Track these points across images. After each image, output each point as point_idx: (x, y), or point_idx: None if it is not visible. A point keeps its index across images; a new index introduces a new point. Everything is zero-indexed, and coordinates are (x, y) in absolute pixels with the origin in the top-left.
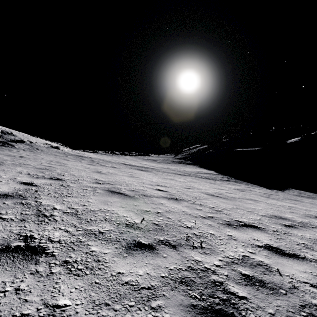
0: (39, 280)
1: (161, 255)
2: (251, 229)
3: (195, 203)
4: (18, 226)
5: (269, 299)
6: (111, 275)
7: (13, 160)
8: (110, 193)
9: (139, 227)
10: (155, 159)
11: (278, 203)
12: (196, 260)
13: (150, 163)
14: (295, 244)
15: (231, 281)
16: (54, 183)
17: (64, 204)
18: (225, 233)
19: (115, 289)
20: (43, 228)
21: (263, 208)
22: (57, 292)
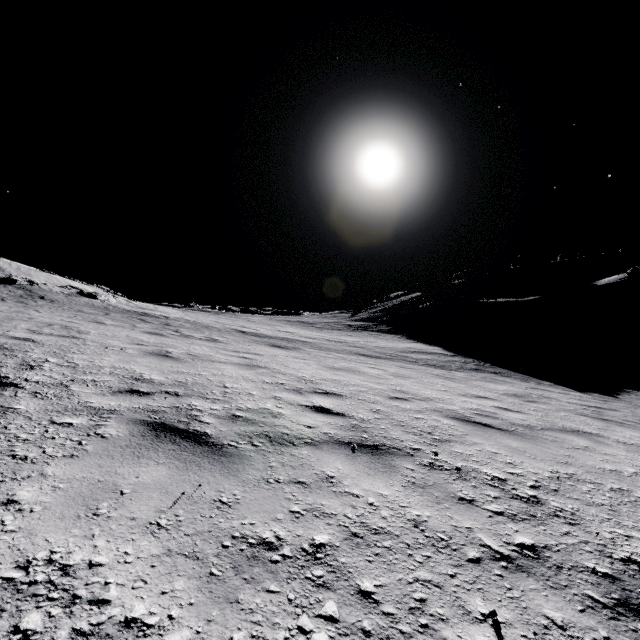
0: None
1: None
2: None
3: (440, 466)
4: None
5: None
6: None
7: None
8: (145, 439)
9: None
10: (311, 321)
11: None
12: None
13: (300, 329)
14: None
15: None
16: None
17: None
18: None
19: None
20: None
21: (639, 470)
22: None
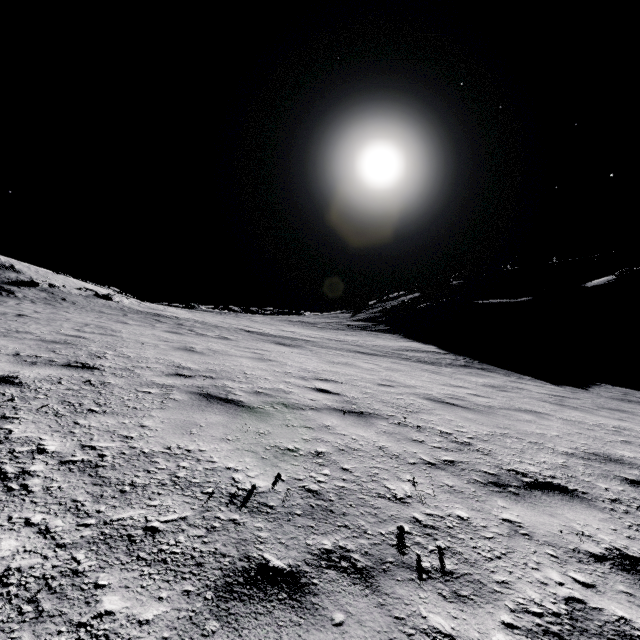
0: None
1: (327, 616)
2: (556, 496)
3: (406, 424)
4: None
5: None
6: None
7: None
8: (202, 402)
9: (267, 503)
10: (312, 321)
11: (588, 418)
12: (438, 633)
13: (302, 329)
14: None
15: None
16: (71, 376)
17: (72, 435)
18: (496, 514)
19: None
20: None
21: (561, 434)
22: None
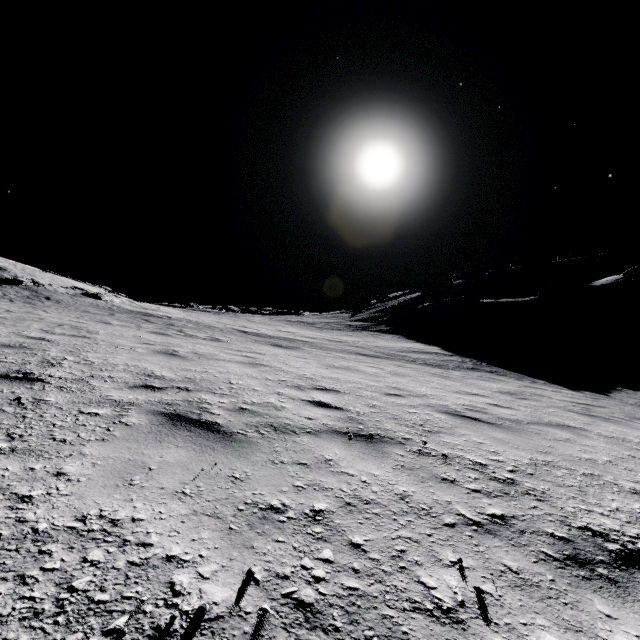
0: None
1: None
2: None
3: (428, 453)
4: None
5: None
6: None
7: None
8: (164, 427)
9: None
10: (311, 321)
11: (629, 434)
12: None
13: (300, 329)
14: None
15: None
16: None
17: None
18: (606, 638)
19: None
20: None
21: (613, 459)
22: None
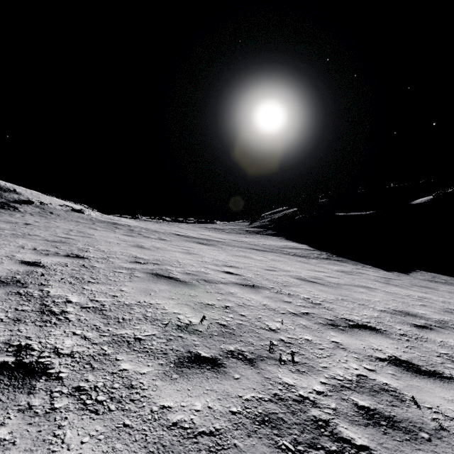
0: (31, 421)
1: (231, 375)
2: (367, 331)
3: (281, 293)
4: (8, 330)
5: (405, 450)
6: (150, 411)
7: (14, 228)
8: (154, 278)
9: (198, 329)
10: (222, 227)
11: (402, 292)
12: (286, 384)
13: (215, 233)
14: (434, 355)
15: (342, 419)
16: (72, 262)
17: (83, 294)
18: (328, 339)
19: (156, 435)
20: (48, 333)
21: (381, 300)
22: (59, 443)
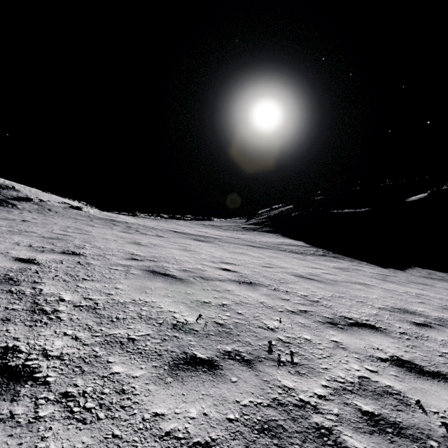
0: (12, 432)
1: (228, 378)
2: (367, 330)
3: (278, 290)
4: None
5: None
6: (141, 420)
7: (11, 225)
8: (150, 275)
9: (194, 329)
10: (219, 224)
11: (400, 288)
12: (286, 387)
13: (212, 230)
14: (436, 355)
15: (346, 426)
16: (67, 259)
17: (77, 292)
18: (328, 338)
19: (147, 447)
20: (38, 333)
21: (379, 297)
22: None
